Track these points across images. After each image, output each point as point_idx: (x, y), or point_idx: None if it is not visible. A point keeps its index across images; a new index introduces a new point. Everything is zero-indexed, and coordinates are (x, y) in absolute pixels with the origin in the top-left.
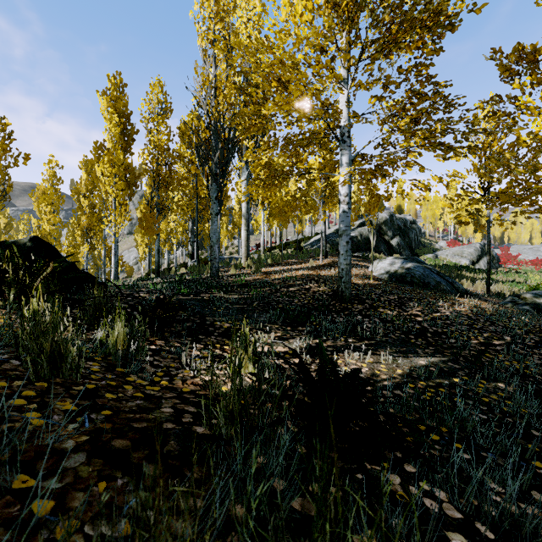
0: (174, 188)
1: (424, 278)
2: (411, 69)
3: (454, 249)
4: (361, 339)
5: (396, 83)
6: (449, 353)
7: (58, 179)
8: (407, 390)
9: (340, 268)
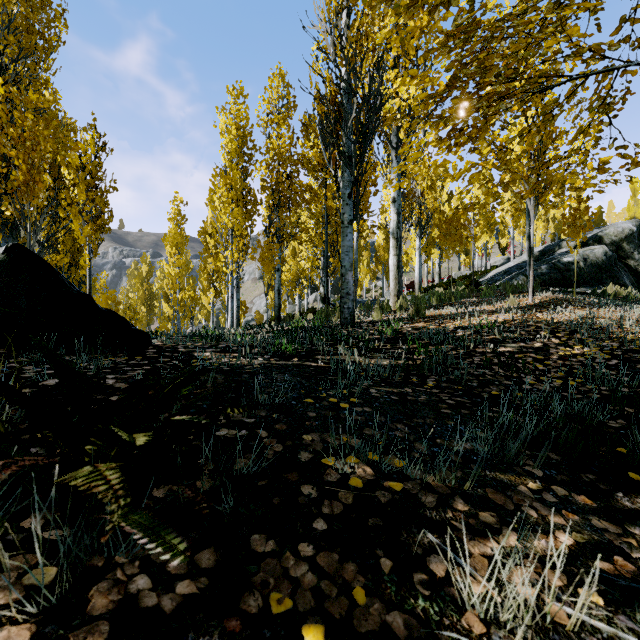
0: (295, 203)
1: None
2: None
3: None
4: None
5: None
6: None
7: (182, 218)
8: None
9: None
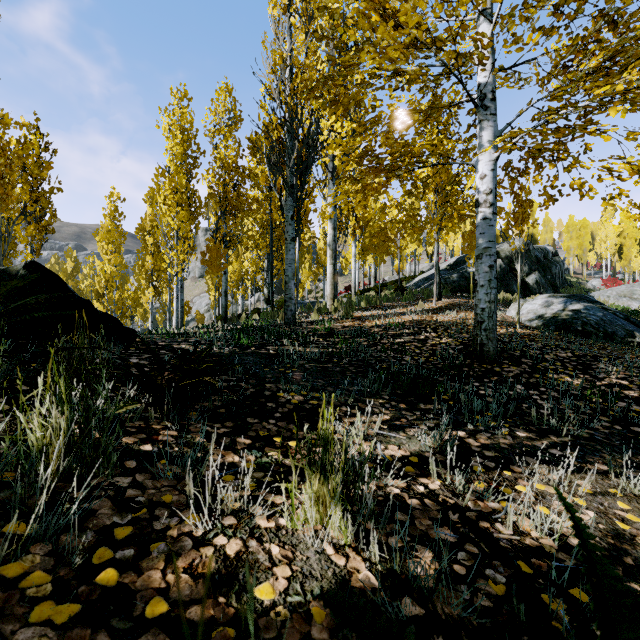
0: (242, 213)
1: (605, 325)
2: None
3: (619, 288)
4: (540, 431)
5: None
6: None
7: (119, 214)
8: None
9: (479, 308)
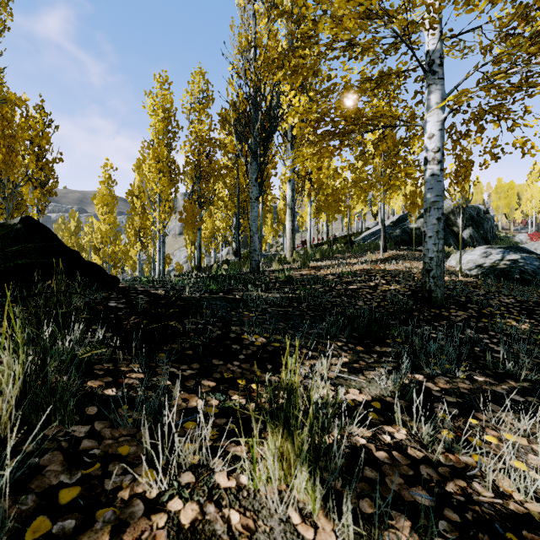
0: (213, 178)
1: None
2: None
3: None
4: (496, 375)
5: None
6: None
7: (112, 181)
8: None
9: (427, 257)
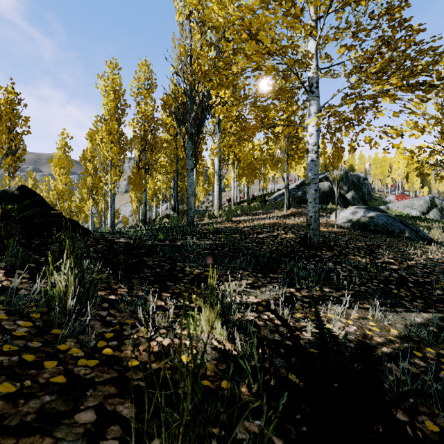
0: (157, 150)
1: (388, 226)
2: (383, 13)
3: (404, 201)
4: (337, 288)
5: (367, 30)
6: (443, 308)
7: (68, 148)
8: (416, 362)
9: (309, 216)
